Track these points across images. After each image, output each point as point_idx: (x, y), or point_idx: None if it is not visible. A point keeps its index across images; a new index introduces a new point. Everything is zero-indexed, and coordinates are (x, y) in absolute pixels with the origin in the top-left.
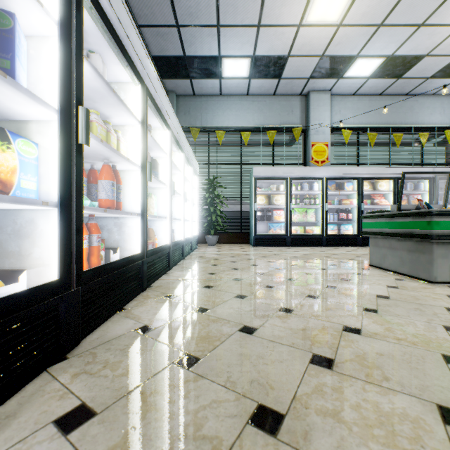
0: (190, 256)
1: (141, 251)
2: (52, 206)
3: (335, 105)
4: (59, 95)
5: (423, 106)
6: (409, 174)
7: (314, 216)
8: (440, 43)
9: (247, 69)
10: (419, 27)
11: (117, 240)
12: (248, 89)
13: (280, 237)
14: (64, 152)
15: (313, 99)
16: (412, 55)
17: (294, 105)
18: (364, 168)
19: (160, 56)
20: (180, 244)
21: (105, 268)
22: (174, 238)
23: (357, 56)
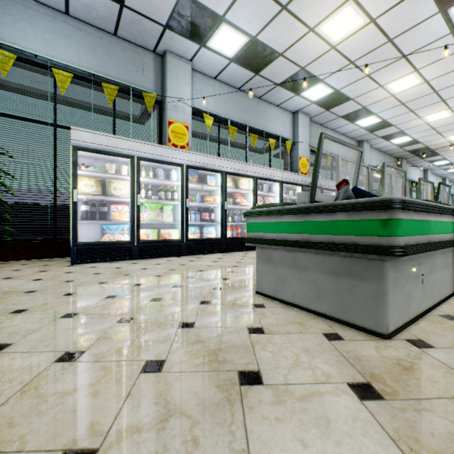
0: None
1: None
2: None
3: (197, 83)
4: None
5: (271, 114)
6: (266, 174)
7: (172, 216)
8: (293, 44)
9: None
10: (282, 10)
11: None
12: (67, 1)
13: (121, 245)
14: None
15: (171, 63)
16: (271, 47)
17: (147, 62)
18: (228, 161)
19: None
20: None
21: None
22: None
23: (223, 19)
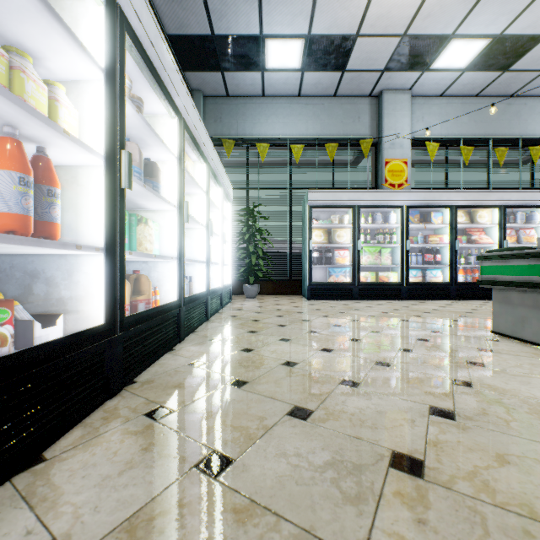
0: (219, 315)
1: (106, 320)
2: None
3: (417, 110)
4: None
5: (534, 111)
6: (520, 200)
7: (390, 258)
8: None
9: (299, 57)
10: None
11: (64, 298)
12: (300, 87)
13: (344, 286)
14: None
15: (387, 101)
16: (528, 34)
17: (362, 109)
18: (459, 192)
19: (179, 35)
20: (201, 299)
21: None
22: (191, 289)
23: (452, 36)
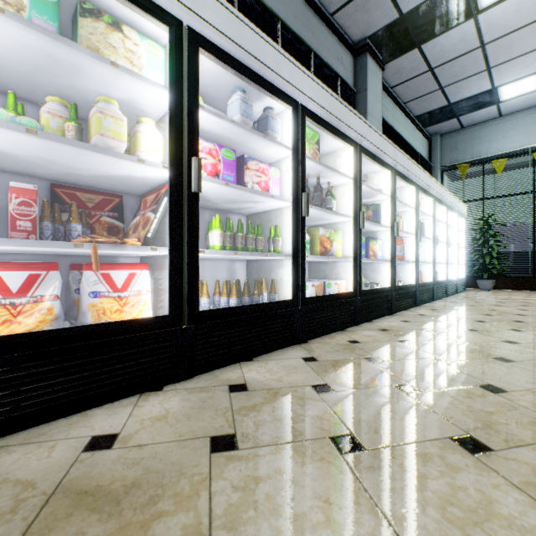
0: (454, 296)
1: (415, 283)
2: (388, 261)
3: None
4: (390, 222)
5: None
6: None
7: None
8: None
9: None
10: None
11: (400, 276)
12: None
13: None
14: (391, 242)
15: None
16: None
17: None
18: None
19: (422, 114)
20: (442, 283)
21: (401, 287)
22: (436, 278)
23: None
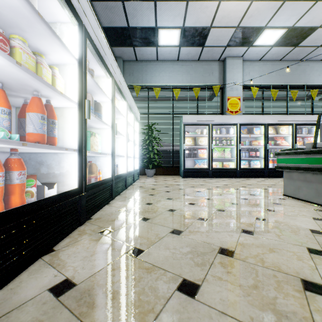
0: (132, 186)
1: (78, 186)
2: None
3: (245, 68)
4: None
5: (313, 69)
6: (304, 121)
7: (230, 154)
8: None
9: (177, 39)
10: (316, 2)
11: (56, 175)
12: (178, 56)
13: (203, 170)
14: None
15: (228, 63)
16: (308, 26)
17: (214, 68)
18: (269, 116)
19: (109, 27)
20: (123, 177)
21: (21, 211)
22: (117, 171)
23: (265, 27)
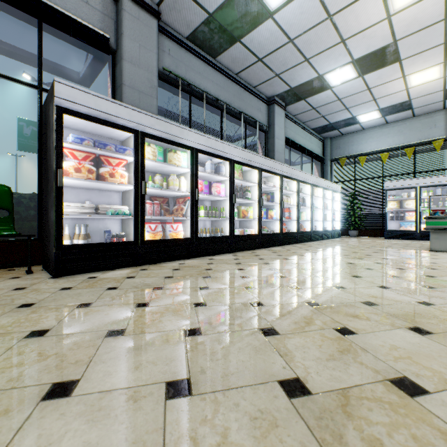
0: (328, 239)
1: (296, 231)
2: (278, 220)
3: None
4: (279, 201)
5: None
6: None
7: None
8: None
9: (378, 114)
10: None
11: (290, 228)
12: (386, 121)
13: (409, 232)
14: (280, 210)
15: None
16: None
17: (437, 119)
18: None
19: (315, 128)
20: (319, 232)
21: (286, 233)
22: (316, 229)
23: None
